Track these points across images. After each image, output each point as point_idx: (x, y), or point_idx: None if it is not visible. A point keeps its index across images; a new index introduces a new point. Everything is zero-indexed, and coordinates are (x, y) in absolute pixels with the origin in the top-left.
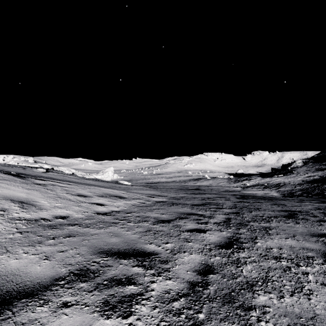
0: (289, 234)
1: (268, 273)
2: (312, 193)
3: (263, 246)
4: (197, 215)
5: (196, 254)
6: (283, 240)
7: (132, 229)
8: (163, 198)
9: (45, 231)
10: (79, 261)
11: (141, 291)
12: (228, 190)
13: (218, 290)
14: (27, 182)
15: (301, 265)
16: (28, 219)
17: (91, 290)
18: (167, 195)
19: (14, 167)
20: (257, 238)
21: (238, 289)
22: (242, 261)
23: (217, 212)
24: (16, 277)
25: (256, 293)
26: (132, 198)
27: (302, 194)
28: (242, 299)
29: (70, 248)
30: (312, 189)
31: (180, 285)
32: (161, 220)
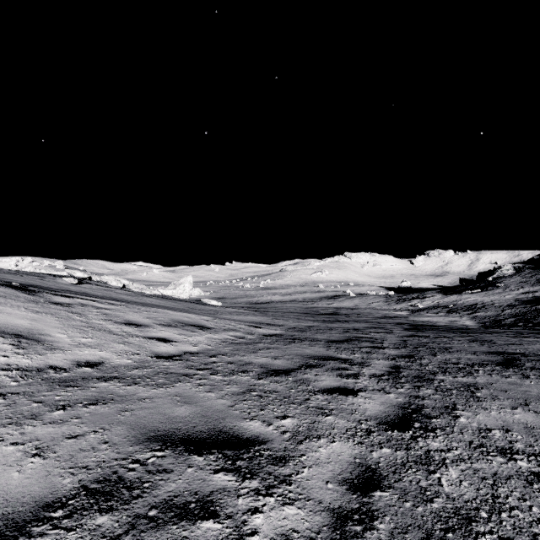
0: (515, 399)
1: (497, 489)
2: (534, 321)
3: (471, 425)
4: (339, 360)
5: (342, 442)
6: (508, 411)
7: (218, 389)
8: (276, 330)
9: (51, 391)
10: (104, 460)
11: (229, 536)
12: (387, 316)
13: (398, 533)
14: (37, 299)
15: None
16: (25, 368)
17: (119, 533)
18: (283, 324)
19: (24, 275)
20: (457, 408)
21: (440, 530)
22: (437, 459)
23: (374, 354)
24: None
25: None
26: (222, 329)
27: (516, 323)
28: None
29: (92, 429)
30: (533, 315)
31: (313, 518)
32: (273, 369)
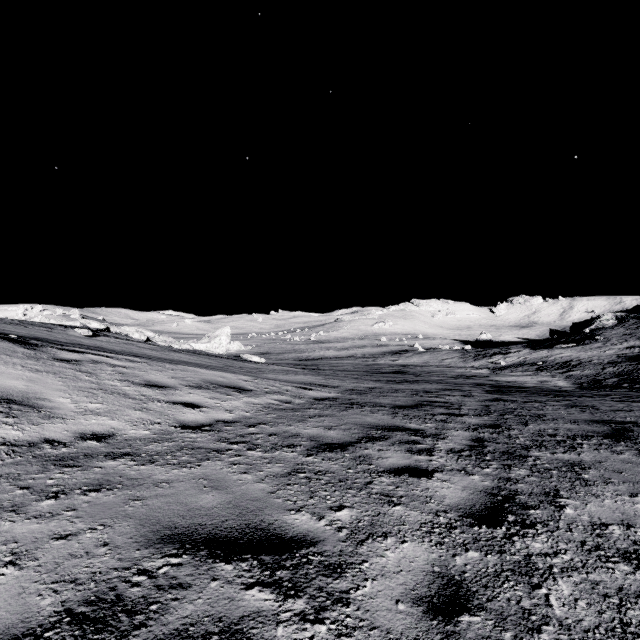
0: (634, 483)
1: (625, 612)
2: None
3: (581, 519)
4: (408, 431)
5: (415, 542)
6: (626, 499)
7: (256, 469)
8: (330, 392)
9: (43, 473)
10: (100, 570)
11: None
12: (463, 375)
13: None
14: (39, 355)
15: None
16: (13, 442)
17: None
18: (338, 385)
19: (29, 326)
20: (560, 494)
21: None
22: (541, 567)
23: (451, 423)
24: None
25: None
26: (264, 392)
27: (619, 384)
28: None
29: (89, 525)
30: None
31: None
32: (326, 443)
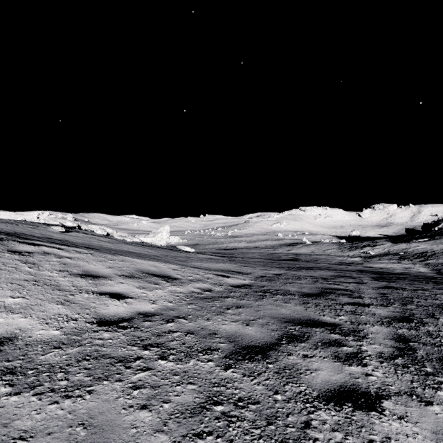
0: None
1: None
2: None
3: None
4: (325, 326)
5: None
6: None
7: (161, 398)
8: (244, 279)
9: None
10: None
11: None
12: (343, 262)
13: None
14: None
15: None
16: None
17: None
18: (251, 272)
19: (20, 224)
20: None
21: None
22: None
23: (362, 315)
24: None
25: None
26: (188, 280)
27: None
28: None
29: None
30: None
31: None
32: (246, 346)
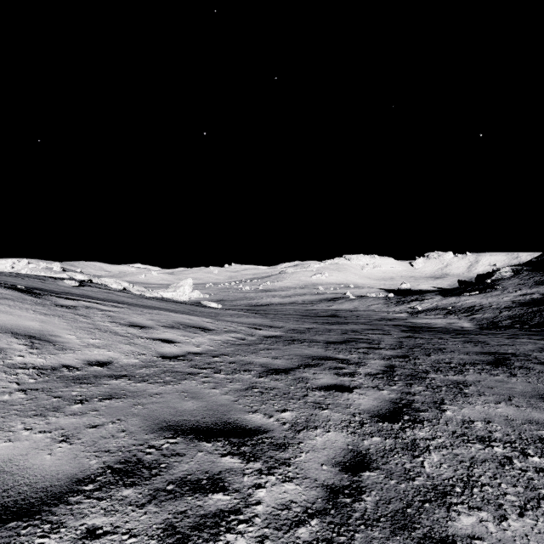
0: (500, 395)
1: (472, 470)
2: (530, 323)
3: (456, 418)
4: (336, 360)
5: (337, 432)
6: (491, 405)
7: (222, 386)
8: (276, 331)
9: (67, 387)
10: (124, 445)
11: (237, 505)
12: (386, 318)
13: (382, 503)
14: (44, 302)
15: (531, 453)
16: (40, 366)
17: (143, 502)
18: (283, 326)
19: (25, 278)
20: (444, 402)
21: (419, 501)
22: (422, 446)
23: (370, 354)
24: (4, 477)
25: (453, 510)
26: (224, 331)
27: (512, 325)
28: (428, 522)
29: (110, 420)
30: (530, 316)
31: (309, 493)
32: (274, 369)
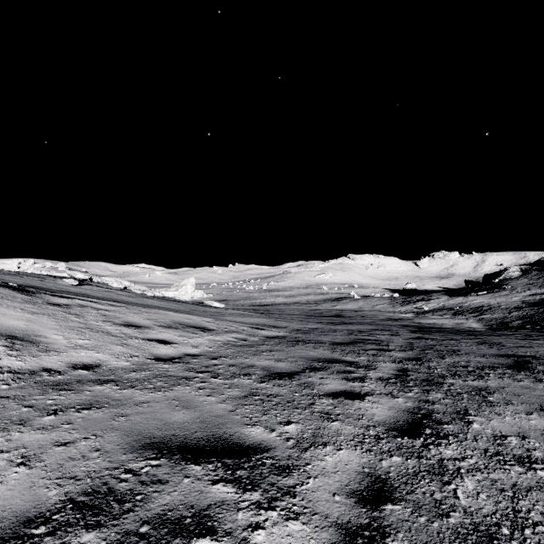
0: (530, 404)
1: (517, 502)
2: (541, 323)
3: (485, 432)
4: (344, 363)
5: (349, 449)
6: (523, 417)
7: (218, 393)
8: (279, 332)
9: (43, 395)
10: (94, 469)
11: None
12: (392, 318)
13: None
14: (35, 300)
15: None
16: (17, 370)
17: None
18: (286, 326)
19: (24, 276)
20: (469, 413)
21: None
22: (451, 468)
23: (380, 357)
24: None
25: None
26: (224, 331)
27: (523, 326)
28: None
29: (83, 435)
30: (541, 317)
31: (319, 535)
32: (276, 372)
